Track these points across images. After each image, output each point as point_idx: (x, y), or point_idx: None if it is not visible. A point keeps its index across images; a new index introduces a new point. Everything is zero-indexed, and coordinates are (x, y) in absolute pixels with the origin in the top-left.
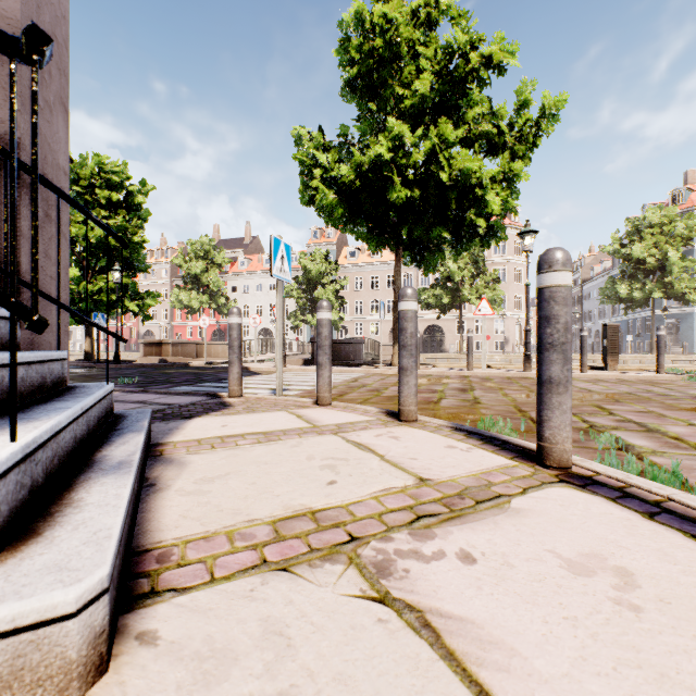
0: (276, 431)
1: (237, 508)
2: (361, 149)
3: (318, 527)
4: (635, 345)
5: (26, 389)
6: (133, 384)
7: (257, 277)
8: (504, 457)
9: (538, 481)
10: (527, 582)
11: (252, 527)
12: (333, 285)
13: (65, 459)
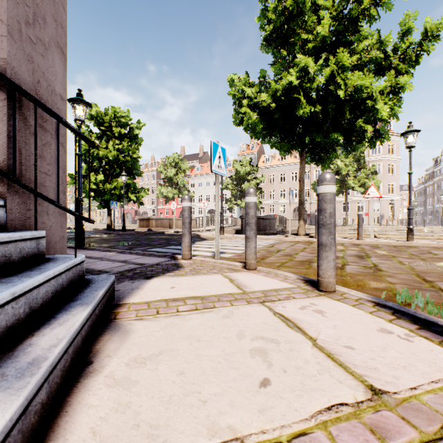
0: (212, 296)
1: (155, 423)
2: (276, 81)
3: None
4: None
5: None
6: (127, 246)
7: (206, 177)
8: None
9: None
10: None
11: None
12: (254, 180)
13: None
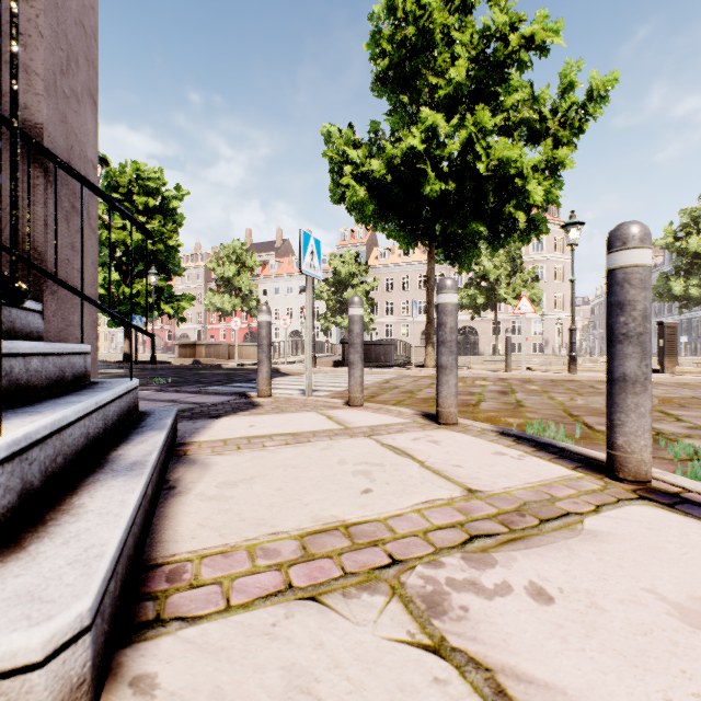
0: (305, 432)
1: (261, 517)
2: (393, 143)
3: (352, 545)
4: (691, 347)
5: (41, 382)
6: (166, 384)
7: (287, 280)
8: (564, 466)
9: (612, 497)
10: (628, 634)
11: (277, 542)
12: (363, 286)
13: (73, 458)
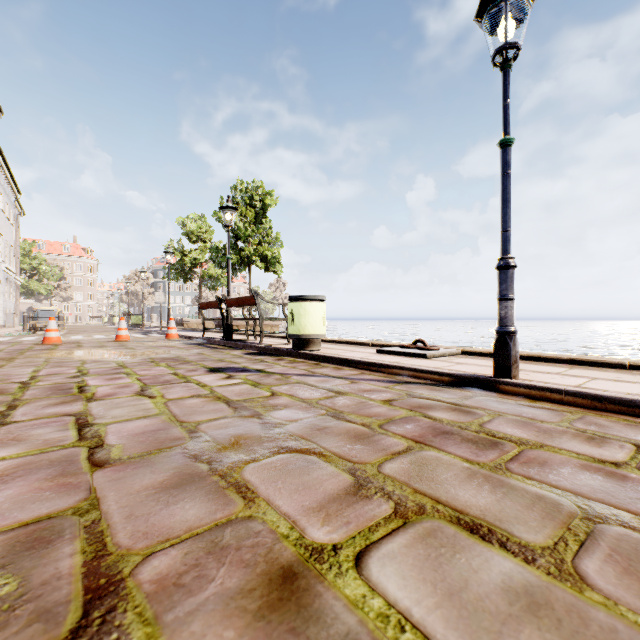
0: None
1: None
2: None
3: None
4: None
5: None
6: None
7: None
8: None
9: None
10: None
11: None
12: None
13: None
